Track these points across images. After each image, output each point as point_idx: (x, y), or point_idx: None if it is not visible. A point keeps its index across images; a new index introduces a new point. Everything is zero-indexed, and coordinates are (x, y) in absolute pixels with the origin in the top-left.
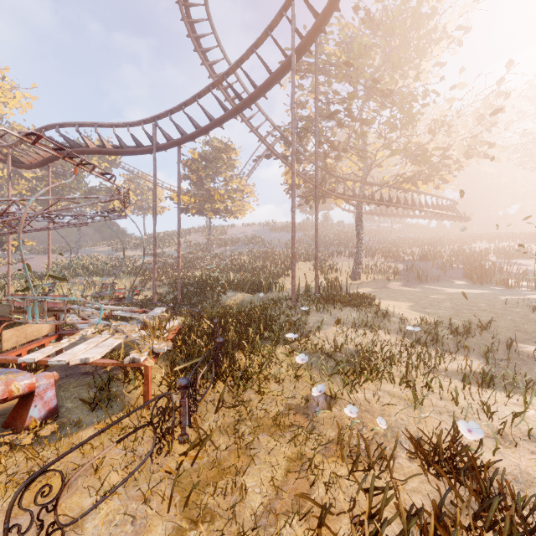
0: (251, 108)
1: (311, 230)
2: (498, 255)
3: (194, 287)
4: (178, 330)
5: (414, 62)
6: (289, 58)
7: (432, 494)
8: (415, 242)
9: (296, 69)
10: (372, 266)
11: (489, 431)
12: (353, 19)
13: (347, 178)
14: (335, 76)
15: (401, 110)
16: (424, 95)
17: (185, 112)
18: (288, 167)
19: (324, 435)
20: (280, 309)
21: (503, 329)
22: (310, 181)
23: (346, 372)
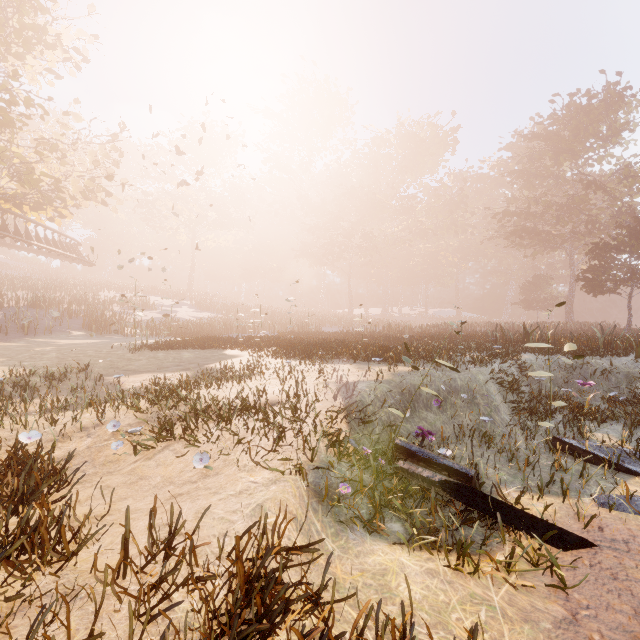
0: None
1: None
2: (122, 306)
3: None
4: None
5: (15, 48)
6: None
7: None
8: (25, 283)
9: None
10: None
11: (53, 437)
12: None
13: None
14: None
15: None
16: (27, 102)
17: None
18: None
19: None
20: None
21: (101, 369)
22: None
23: None
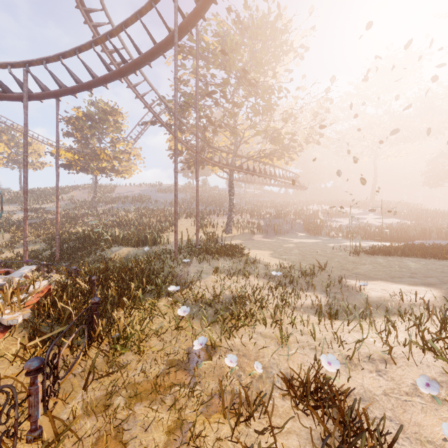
0: (136, 73)
1: (193, 192)
2: (324, 215)
3: (76, 243)
4: (48, 291)
5: (271, 64)
6: (172, 33)
7: (304, 431)
8: (271, 204)
9: (179, 46)
10: (241, 222)
11: (340, 358)
12: (226, 18)
13: (222, 150)
14: (212, 62)
15: (263, 99)
16: (279, 90)
17: (63, 63)
18: (172, 135)
19: (206, 389)
20: (163, 262)
21: (334, 269)
22: (191, 149)
23: (225, 319)
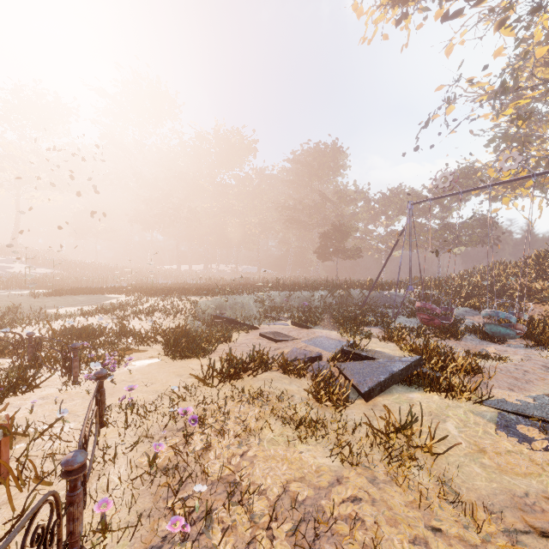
0: None
1: None
2: None
3: None
4: None
5: None
6: None
7: None
8: None
9: None
10: None
11: (69, 326)
12: None
13: None
14: None
15: None
16: None
17: None
18: None
19: None
20: None
21: (27, 307)
22: None
23: None
